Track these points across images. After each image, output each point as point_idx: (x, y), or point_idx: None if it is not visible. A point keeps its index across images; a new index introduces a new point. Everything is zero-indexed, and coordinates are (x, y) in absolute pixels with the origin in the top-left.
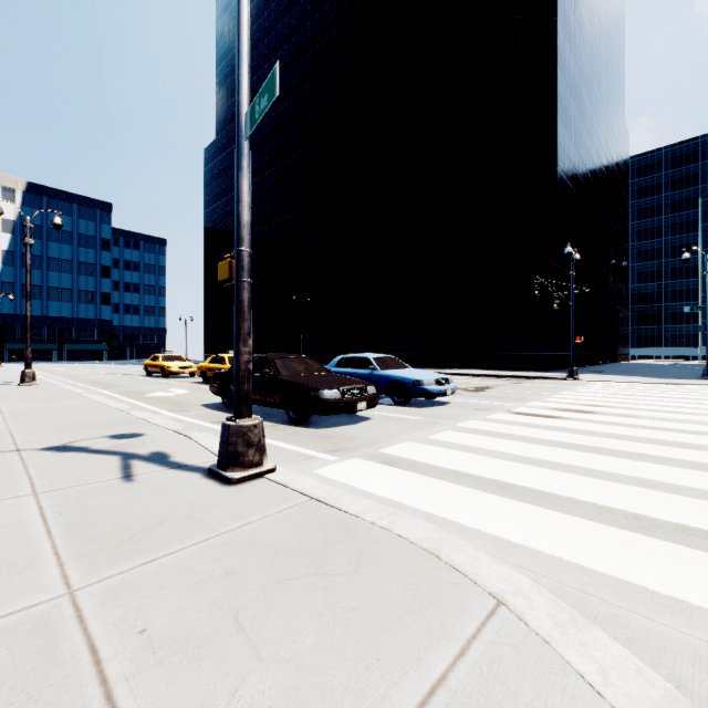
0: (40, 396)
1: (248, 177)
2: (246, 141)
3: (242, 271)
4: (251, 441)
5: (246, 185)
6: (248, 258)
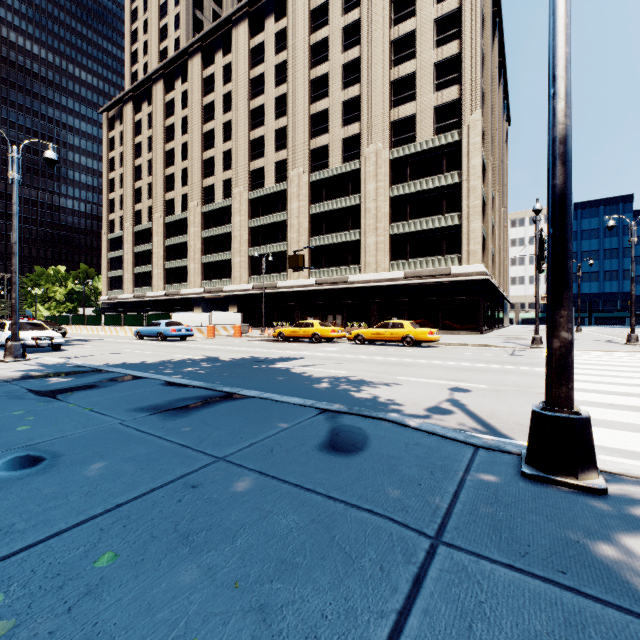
0: (585, 335)
1: (633, 285)
2: (632, 278)
3: (631, 304)
4: (632, 338)
5: (632, 286)
6: (633, 301)
